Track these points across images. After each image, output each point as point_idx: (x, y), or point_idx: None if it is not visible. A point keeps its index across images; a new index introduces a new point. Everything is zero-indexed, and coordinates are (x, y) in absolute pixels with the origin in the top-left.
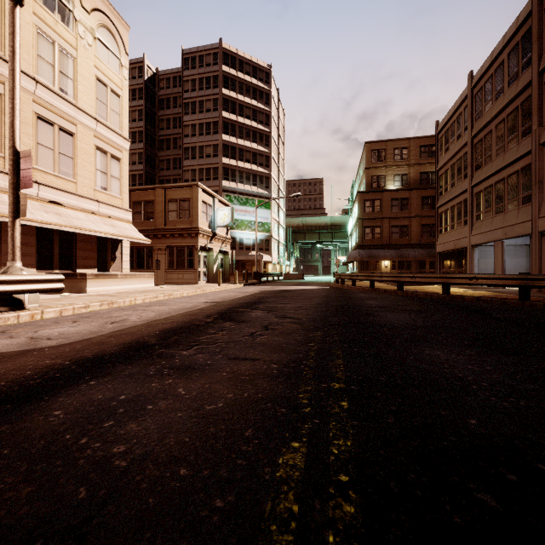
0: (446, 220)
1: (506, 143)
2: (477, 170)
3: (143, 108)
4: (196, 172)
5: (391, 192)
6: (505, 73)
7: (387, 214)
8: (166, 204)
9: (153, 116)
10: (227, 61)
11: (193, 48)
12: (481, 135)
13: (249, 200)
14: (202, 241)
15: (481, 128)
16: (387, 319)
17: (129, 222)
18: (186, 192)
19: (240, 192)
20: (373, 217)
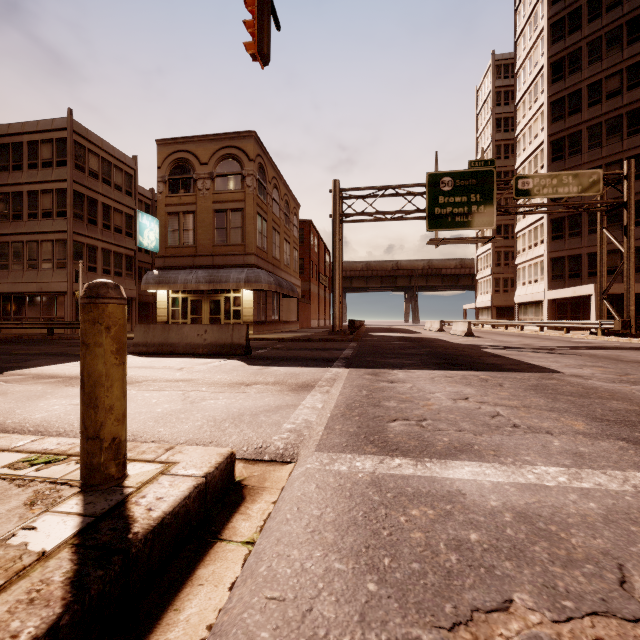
0: None
1: None
2: None
3: None
4: None
5: None
6: None
7: None
8: None
9: None
10: None
11: None
12: None
13: None
14: None
15: None
16: None
17: None
18: None
19: None
20: None
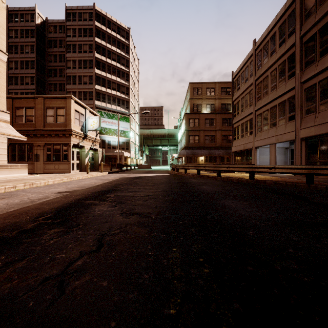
0: (238, 132)
1: (277, 83)
2: (258, 101)
3: (34, 44)
4: (76, 93)
5: (205, 114)
6: (277, 39)
7: (203, 127)
8: (44, 111)
9: (43, 51)
10: (99, 19)
11: (74, 7)
12: (261, 79)
13: (115, 115)
14: (75, 140)
15: (261, 74)
16: (236, 211)
17: (5, 122)
18: (61, 102)
19: (108, 109)
20: (194, 129)
